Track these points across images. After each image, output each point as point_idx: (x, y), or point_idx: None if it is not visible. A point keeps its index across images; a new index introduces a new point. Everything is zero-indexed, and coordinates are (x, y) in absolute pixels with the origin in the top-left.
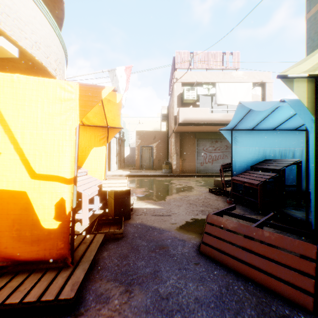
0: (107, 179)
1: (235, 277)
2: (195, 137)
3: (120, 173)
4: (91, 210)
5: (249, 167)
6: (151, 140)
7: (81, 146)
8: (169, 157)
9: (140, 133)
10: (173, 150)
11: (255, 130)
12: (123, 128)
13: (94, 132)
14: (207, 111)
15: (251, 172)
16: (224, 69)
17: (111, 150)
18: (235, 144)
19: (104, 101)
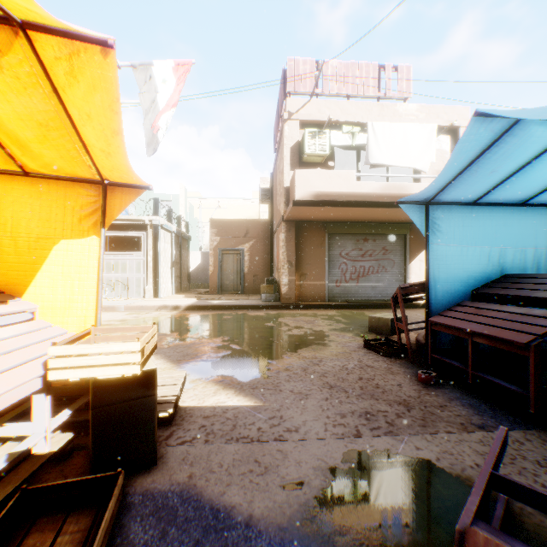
0: (92, 334)
1: None
2: (325, 231)
3: (177, 302)
4: (6, 454)
5: (467, 292)
6: (240, 238)
7: (21, 236)
8: (274, 270)
9: (219, 225)
10: (283, 256)
11: (482, 204)
12: (150, 187)
13: (63, 197)
14: (352, 177)
15: (481, 306)
16: (382, 98)
17: (159, 257)
18: (435, 237)
19: (54, 73)
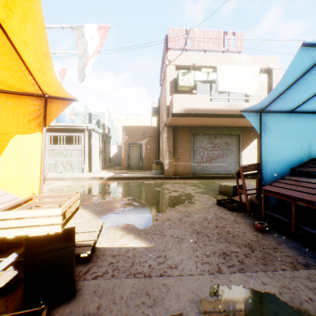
0: (33, 200)
1: None
2: (191, 132)
3: (102, 175)
4: None
5: (287, 170)
6: (140, 137)
7: None
8: (160, 155)
9: (128, 129)
10: (165, 147)
11: (296, 112)
12: (76, 99)
13: (17, 106)
14: (208, 99)
15: (299, 180)
16: (225, 52)
17: (91, 148)
18: (266, 134)
19: None
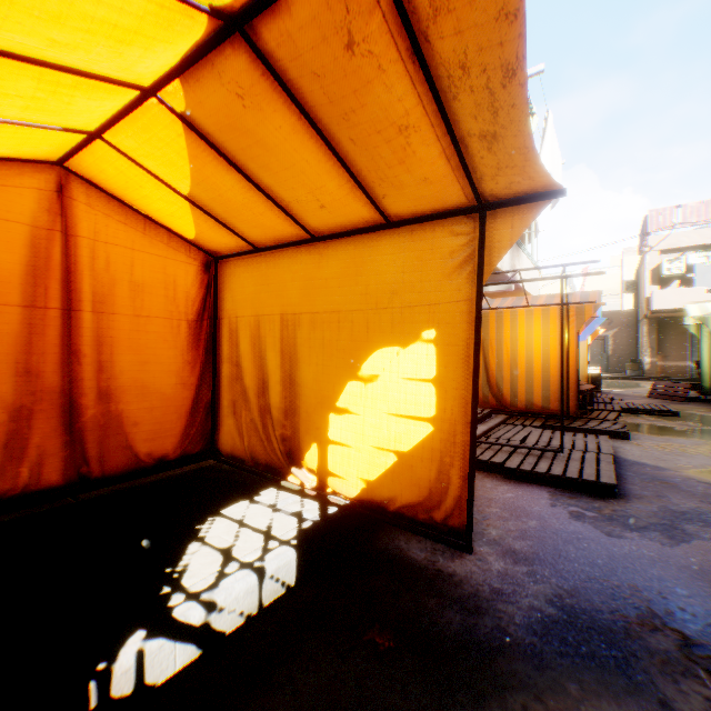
0: None
1: (659, 399)
2: None
3: None
4: None
5: None
6: (602, 327)
7: None
8: (637, 352)
9: None
10: (644, 343)
11: None
12: None
13: None
14: (701, 291)
15: None
16: None
17: None
18: None
19: None
